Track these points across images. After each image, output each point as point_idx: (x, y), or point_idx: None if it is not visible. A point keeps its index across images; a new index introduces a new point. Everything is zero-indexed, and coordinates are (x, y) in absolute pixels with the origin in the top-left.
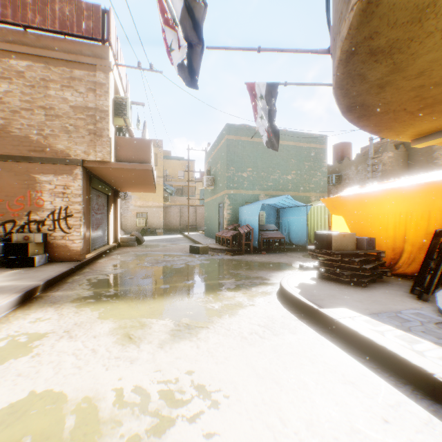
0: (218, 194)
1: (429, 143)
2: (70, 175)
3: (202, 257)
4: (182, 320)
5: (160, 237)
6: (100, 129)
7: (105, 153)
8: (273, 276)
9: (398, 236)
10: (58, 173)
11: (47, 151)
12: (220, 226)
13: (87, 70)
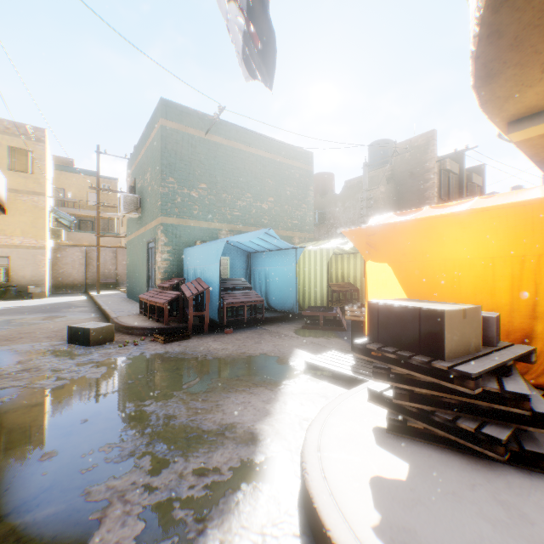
0: (147, 225)
1: (540, 130)
2: None
3: (92, 356)
4: None
5: (35, 303)
6: None
7: None
8: (263, 416)
9: (518, 305)
10: None
11: None
12: (151, 282)
13: None
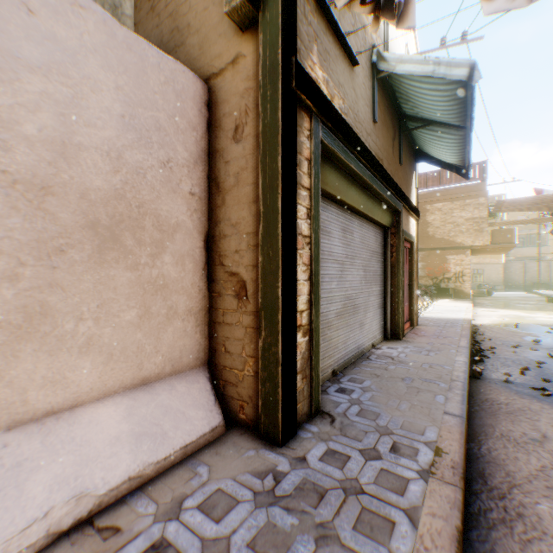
0: None
1: None
2: (463, 255)
3: None
4: (550, 314)
5: (501, 293)
6: (480, 228)
7: (483, 241)
8: None
9: None
10: (457, 254)
11: (451, 244)
12: None
13: (472, 198)
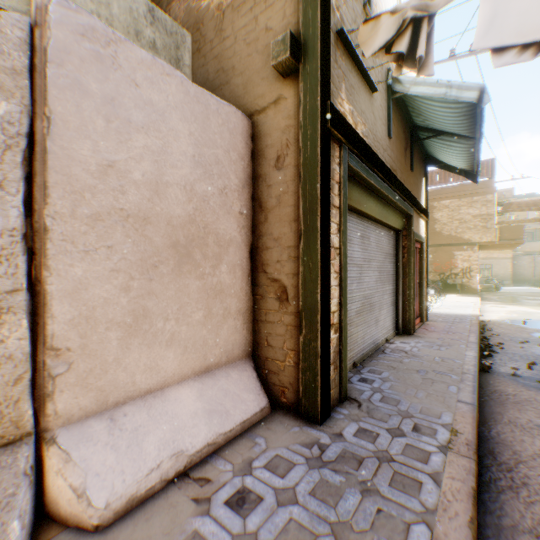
0: None
1: None
2: (470, 251)
3: None
4: None
5: (509, 288)
6: (488, 225)
7: (491, 237)
8: None
9: None
10: (464, 250)
11: (458, 240)
12: None
13: (480, 195)
